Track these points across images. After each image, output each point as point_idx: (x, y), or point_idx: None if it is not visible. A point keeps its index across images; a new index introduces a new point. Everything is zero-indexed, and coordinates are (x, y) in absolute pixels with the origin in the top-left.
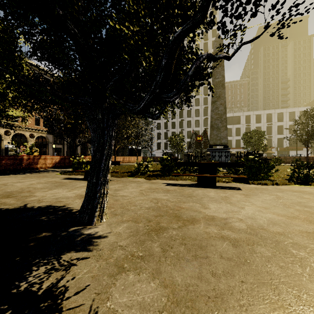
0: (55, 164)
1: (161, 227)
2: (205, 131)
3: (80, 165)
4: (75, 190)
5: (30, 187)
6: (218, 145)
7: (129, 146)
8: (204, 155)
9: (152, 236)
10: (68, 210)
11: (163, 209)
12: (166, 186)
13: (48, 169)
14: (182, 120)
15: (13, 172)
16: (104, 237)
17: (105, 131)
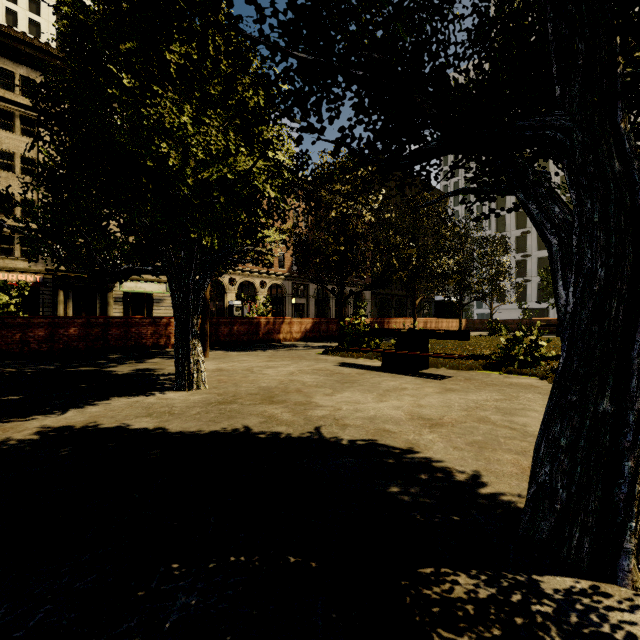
0: (305, 333)
1: None
2: None
3: (359, 337)
4: (391, 399)
5: (294, 381)
6: None
7: (436, 297)
8: None
9: None
10: (439, 470)
11: None
12: None
13: (294, 341)
14: None
15: (249, 347)
16: None
17: None
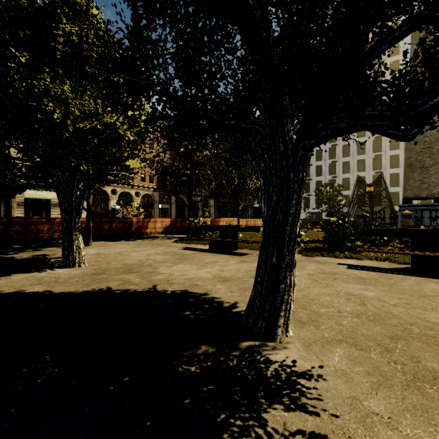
0: (165, 228)
1: (435, 373)
2: (376, 176)
3: (199, 231)
4: (207, 268)
5: (149, 259)
6: (422, 198)
7: (254, 205)
8: (397, 217)
9: (433, 397)
10: (216, 302)
11: (391, 321)
12: (349, 270)
13: (158, 234)
14: (334, 162)
15: (123, 238)
16: (320, 378)
17: (290, 172)
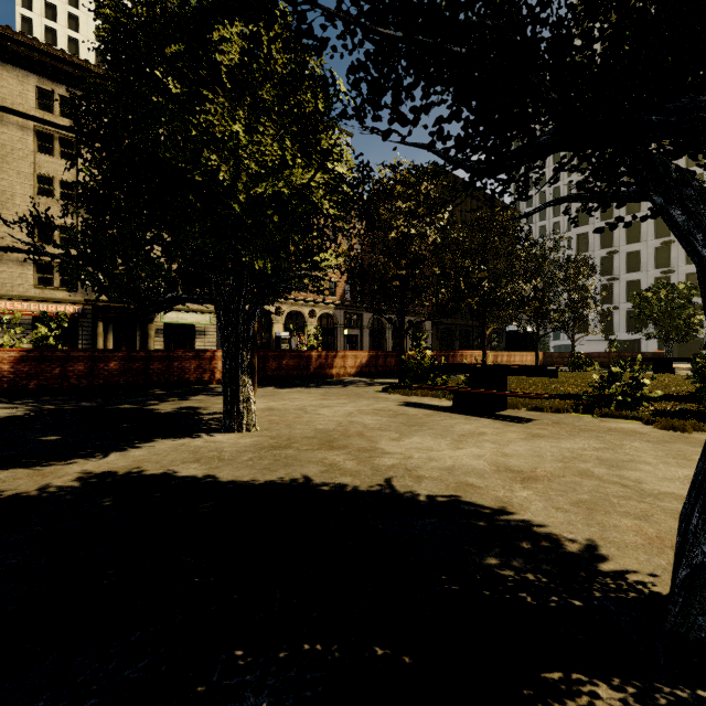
0: (360, 367)
1: None
2: None
3: (424, 373)
4: (469, 446)
5: (353, 423)
6: None
7: (508, 327)
8: None
9: None
10: (543, 537)
11: None
12: None
13: (349, 377)
14: (668, 244)
15: (299, 383)
16: None
17: None
